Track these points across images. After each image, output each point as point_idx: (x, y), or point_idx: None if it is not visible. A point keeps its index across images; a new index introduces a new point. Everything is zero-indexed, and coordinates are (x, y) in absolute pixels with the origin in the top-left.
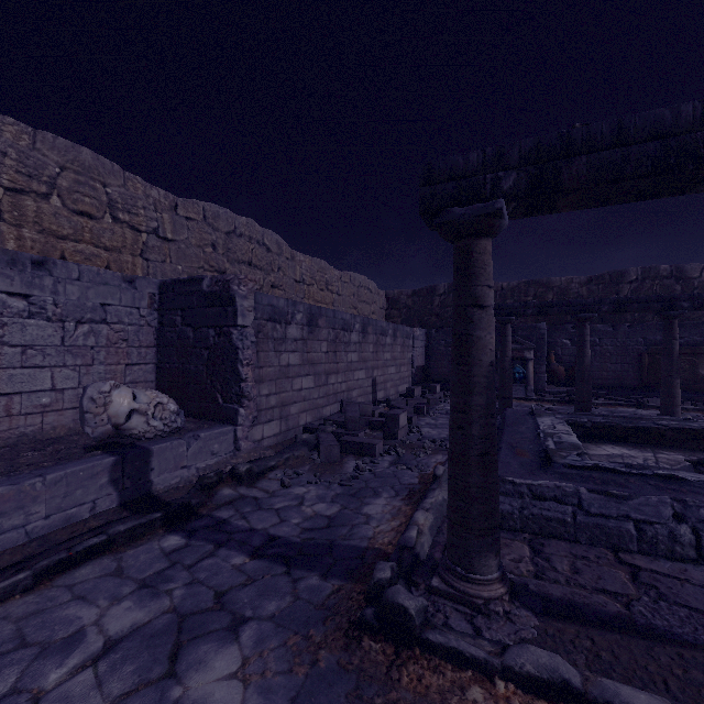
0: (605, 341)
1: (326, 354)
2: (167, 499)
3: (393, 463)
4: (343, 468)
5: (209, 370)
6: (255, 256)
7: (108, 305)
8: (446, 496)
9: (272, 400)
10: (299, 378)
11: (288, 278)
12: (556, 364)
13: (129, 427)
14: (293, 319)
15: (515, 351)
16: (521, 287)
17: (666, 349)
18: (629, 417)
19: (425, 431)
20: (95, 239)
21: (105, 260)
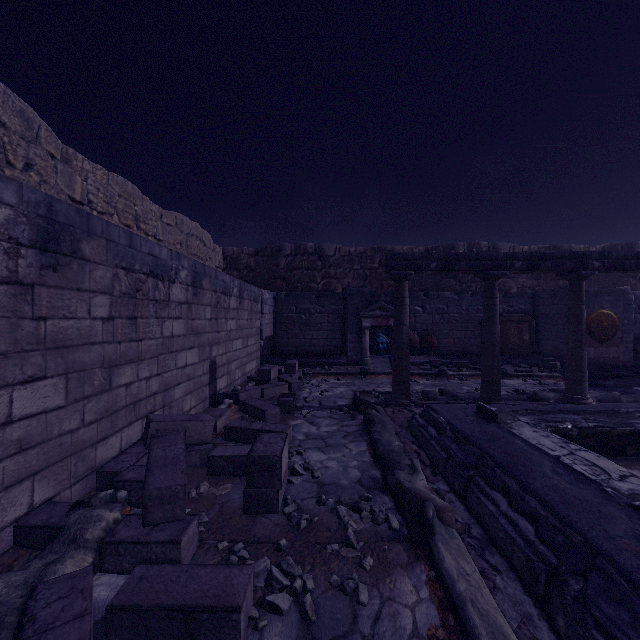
0: (452, 309)
1: (106, 323)
2: None
3: None
4: None
5: None
6: None
7: None
8: None
9: None
10: None
11: (54, 190)
12: (411, 332)
13: None
14: None
15: (380, 318)
16: (368, 253)
17: (574, 315)
18: (603, 411)
19: (316, 464)
20: None
21: None
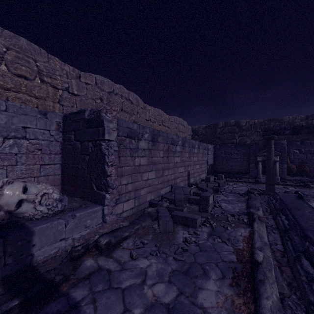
0: None
1: (162, 158)
2: (42, 271)
3: (209, 234)
4: (175, 238)
5: (88, 168)
6: (124, 106)
7: (28, 128)
8: (277, 293)
9: (129, 187)
10: (146, 173)
11: (142, 118)
12: (290, 164)
13: (20, 211)
14: (142, 137)
15: None
16: (266, 122)
17: None
18: None
19: (223, 206)
20: (28, 91)
21: (35, 103)
